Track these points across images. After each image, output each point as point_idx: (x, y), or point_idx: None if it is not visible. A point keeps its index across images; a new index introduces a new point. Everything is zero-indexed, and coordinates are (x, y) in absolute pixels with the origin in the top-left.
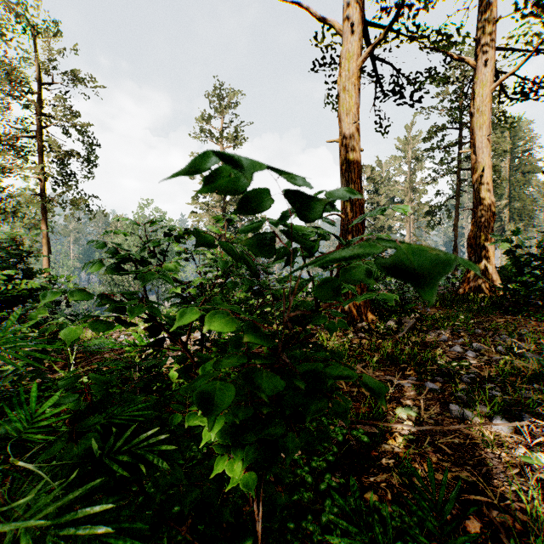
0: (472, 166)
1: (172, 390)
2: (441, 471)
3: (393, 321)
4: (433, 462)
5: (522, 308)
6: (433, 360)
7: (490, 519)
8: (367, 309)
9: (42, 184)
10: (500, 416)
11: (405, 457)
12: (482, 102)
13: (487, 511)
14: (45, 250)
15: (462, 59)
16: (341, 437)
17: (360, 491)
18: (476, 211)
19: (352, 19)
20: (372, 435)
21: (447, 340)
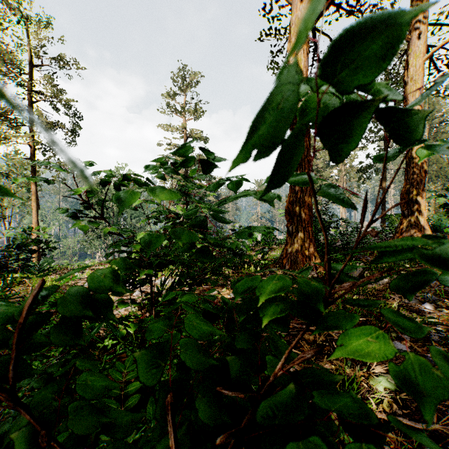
0: None
1: (115, 354)
2: None
3: None
4: None
5: None
6: None
7: None
8: (315, 258)
9: (32, 150)
10: None
11: None
12: (414, 72)
13: None
14: (34, 205)
15: None
16: None
17: None
18: (409, 169)
19: None
20: None
21: None
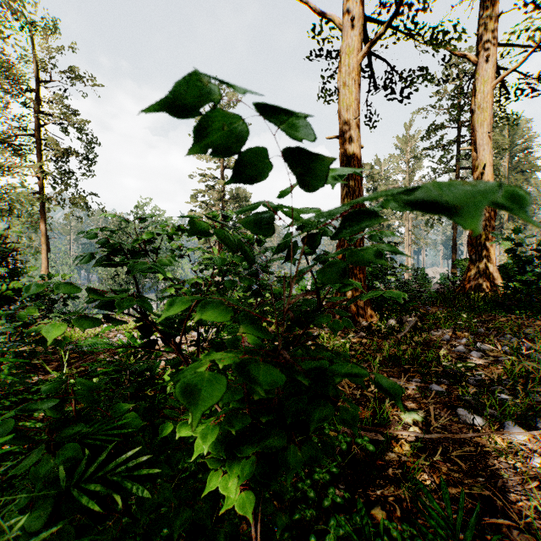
0: (472, 163)
1: (166, 393)
2: (453, 483)
3: (394, 320)
4: (444, 473)
5: (524, 306)
6: (438, 361)
7: (509, 540)
8: (368, 308)
9: (41, 183)
10: (511, 421)
11: (413, 467)
12: (483, 99)
13: (508, 533)
14: (44, 248)
15: (463, 56)
16: (344, 445)
17: (367, 506)
18: None
19: (352, 13)
20: (377, 442)
21: (450, 340)
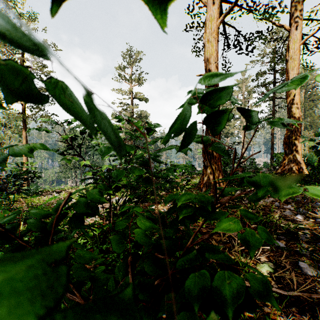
0: (286, 93)
1: (86, 249)
2: None
3: (240, 192)
4: None
5: None
6: (276, 223)
7: None
8: (223, 184)
9: (23, 107)
10: None
11: (275, 319)
12: (293, 53)
13: None
14: None
15: (280, 26)
16: None
17: None
18: None
19: None
20: None
21: (279, 205)
